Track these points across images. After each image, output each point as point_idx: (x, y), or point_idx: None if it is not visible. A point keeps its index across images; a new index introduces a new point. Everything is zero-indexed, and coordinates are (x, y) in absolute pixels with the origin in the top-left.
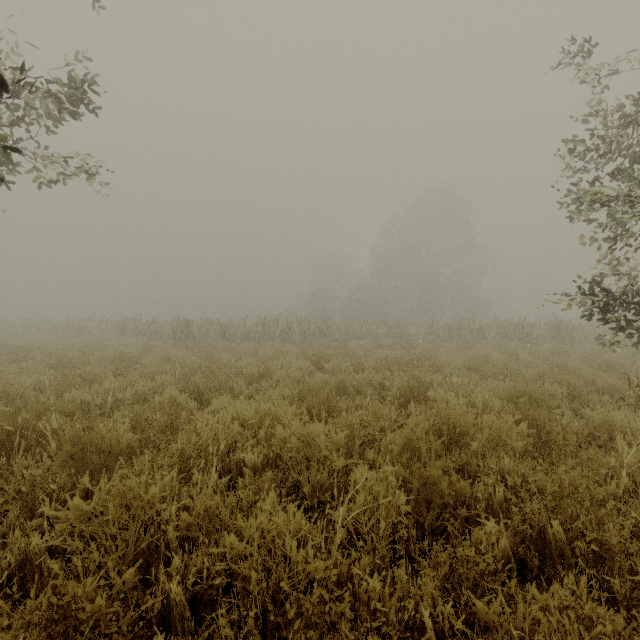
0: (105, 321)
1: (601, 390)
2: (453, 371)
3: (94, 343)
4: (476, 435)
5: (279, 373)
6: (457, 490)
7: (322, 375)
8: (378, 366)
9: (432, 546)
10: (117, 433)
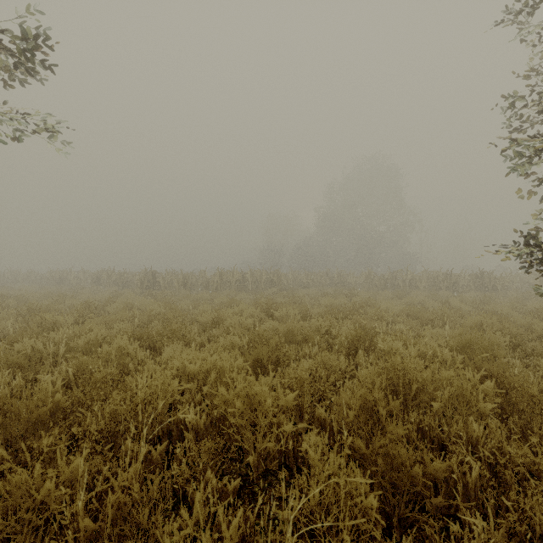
0: (83, 272)
1: (537, 337)
2: (393, 318)
3: (71, 291)
4: (436, 393)
5: (231, 321)
6: (431, 473)
7: (272, 322)
8: (324, 313)
9: (401, 541)
10: (45, 393)
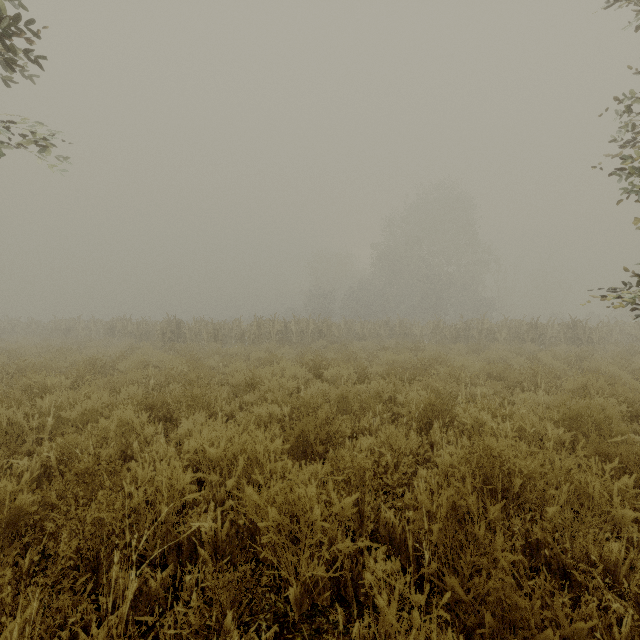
0: (94, 321)
1: None
2: (472, 379)
3: (78, 344)
4: (548, 492)
5: (269, 383)
6: (567, 636)
7: (320, 385)
8: (385, 373)
9: None
10: (2, 493)
